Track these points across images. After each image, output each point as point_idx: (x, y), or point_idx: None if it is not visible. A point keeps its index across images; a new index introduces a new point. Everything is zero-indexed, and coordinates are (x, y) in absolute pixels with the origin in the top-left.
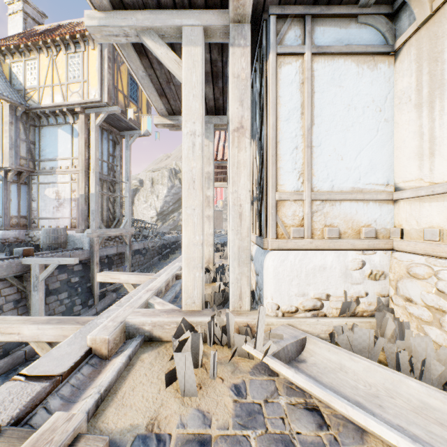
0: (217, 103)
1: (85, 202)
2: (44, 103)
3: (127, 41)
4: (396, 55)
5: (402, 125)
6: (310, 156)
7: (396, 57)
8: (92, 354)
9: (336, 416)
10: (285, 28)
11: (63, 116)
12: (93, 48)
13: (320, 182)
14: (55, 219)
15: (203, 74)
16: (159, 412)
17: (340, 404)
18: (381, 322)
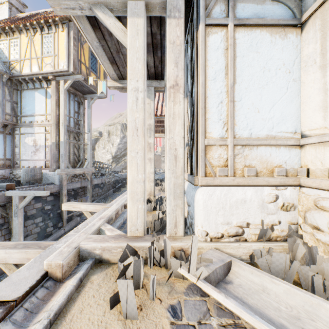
0: (157, 69)
1: (56, 148)
2: (24, 72)
3: (82, 14)
4: (302, 27)
5: (308, 83)
6: (233, 108)
7: (302, 28)
8: (48, 277)
9: None
10: (212, 4)
11: (39, 82)
12: (62, 30)
13: (241, 130)
14: (33, 161)
15: (145, 41)
16: None
17: None
18: (292, 246)
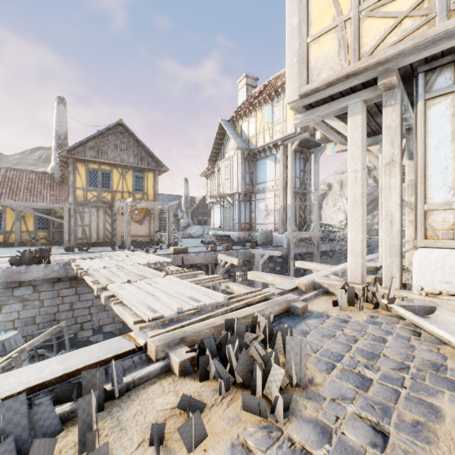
0: None
1: (284, 211)
2: (258, 145)
3: (314, 122)
4: None
5: None
6: None
7: None
8: (298, 289)
9: (430, 337)
10: (434, 77)
11: (269, 151)
12: None
13: None
14: (265, 224)
15: (363, 130)
16: (328, 310)
17: (423, 322)
18: None
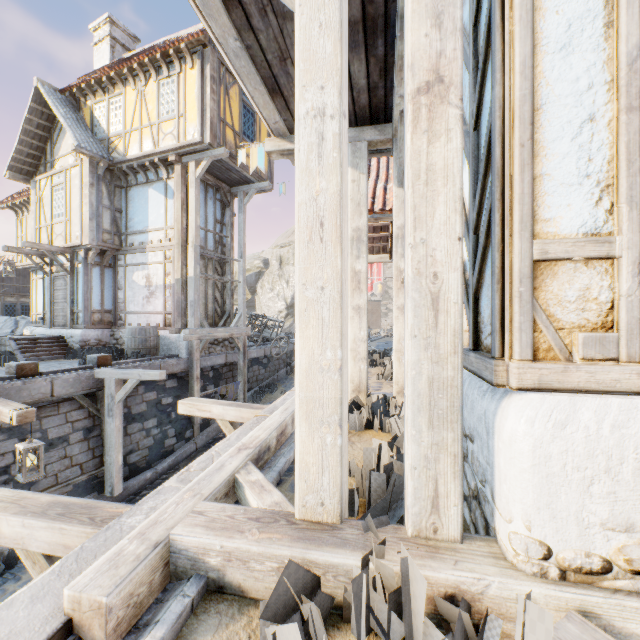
0: (374, 96)
1: (182, 289)
2: (130, 154)
3: None
4: None
5: None
6: (637, 134)
7: None
8: (71, 637)
9: None
10: None
11: (154, 170)
12: (192, 66)
13: None
14: (145, 314)
15: None
16: None
17: None
18: None
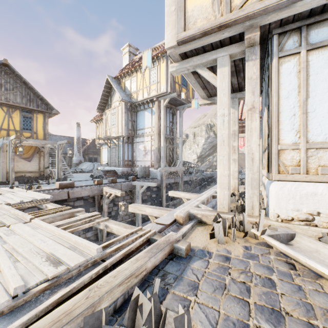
0: (240, 85)
1: (158, 151)
2: (139, 99)
3: (188, 72)
4: None
5: None
6: (305, 119)
7: None
8: (176, 222)
9: (304, 269)
10: (285, 40)
11: (147, 104)
12: (162, 62)
13: (315, 136)
14: (143, 162)
15: (229, 80)
16: (207, 245)
17: (302, 257)
18: None
